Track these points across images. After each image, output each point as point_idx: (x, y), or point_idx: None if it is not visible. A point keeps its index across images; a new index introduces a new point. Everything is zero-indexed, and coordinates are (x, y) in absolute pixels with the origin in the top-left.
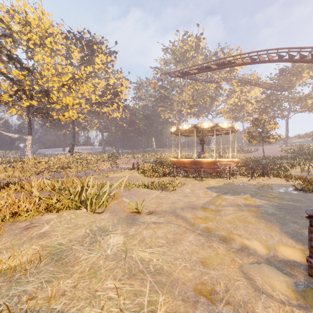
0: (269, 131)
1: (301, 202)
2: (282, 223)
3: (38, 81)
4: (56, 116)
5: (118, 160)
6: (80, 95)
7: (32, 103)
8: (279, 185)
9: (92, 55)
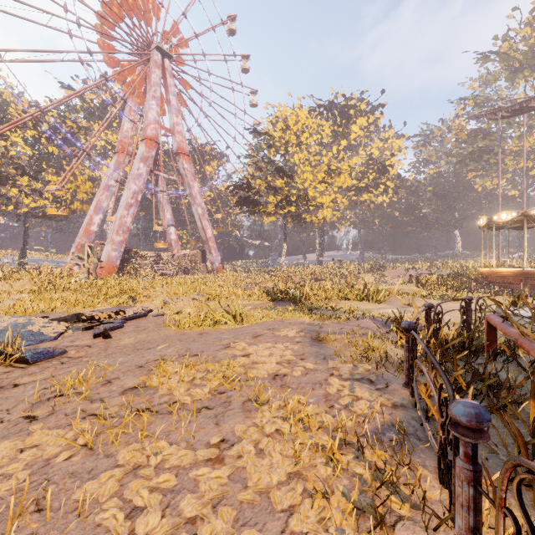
0: None
1: None
2: None
3: (298, 187)
4: (310, 218)
5: (386, 272)
6: (336, 189)
7: (290, 209)
8: None
9: (347, 124)
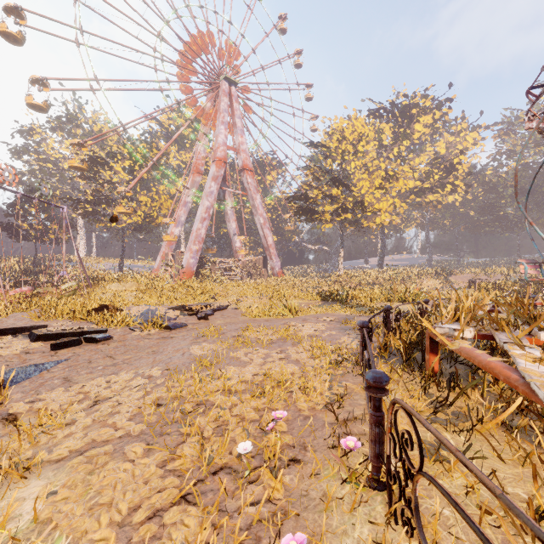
0: None
1: None
2: None
3: (353, 195)
4: (367, 224)
5: (453, 277)
6: (394, 193)
7: (346, 216)
8: None
9: (410, 124)
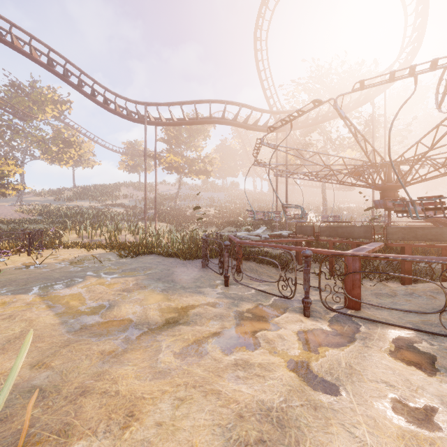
0: (8, 176)
1: (153, 267)
2: (198, 292)
3: None
4: None
5: None
6: None
7: None
8: (88, 256)
9: None
